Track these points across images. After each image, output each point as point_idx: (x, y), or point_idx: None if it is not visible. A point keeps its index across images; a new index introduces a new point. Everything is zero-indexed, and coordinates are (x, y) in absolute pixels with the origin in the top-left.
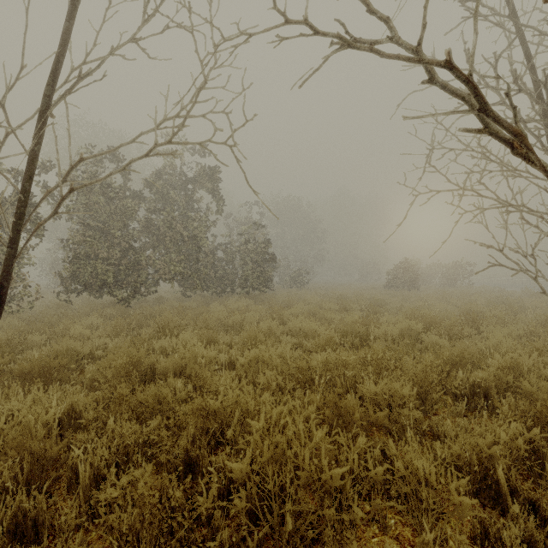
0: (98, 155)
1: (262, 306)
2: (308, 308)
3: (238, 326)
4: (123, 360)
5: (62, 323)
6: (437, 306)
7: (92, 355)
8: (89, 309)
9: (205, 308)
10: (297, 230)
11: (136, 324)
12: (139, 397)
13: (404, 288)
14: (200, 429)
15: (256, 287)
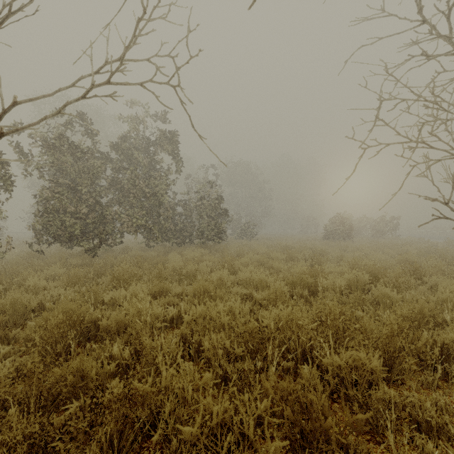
0: (34, 99)
1: (216, 255)
2: (257, 258)
3: (192, 275)
4: (58, 319)
5: (20, 274)
6: (374, 256)
7: (44, 307)
8: (57, 259)
9: (162, 258)
10: (247, 190)
11: (97, 273)
12: (56, 374)
13: (340, 239)
14: (114, 436)
15: (211, 238)
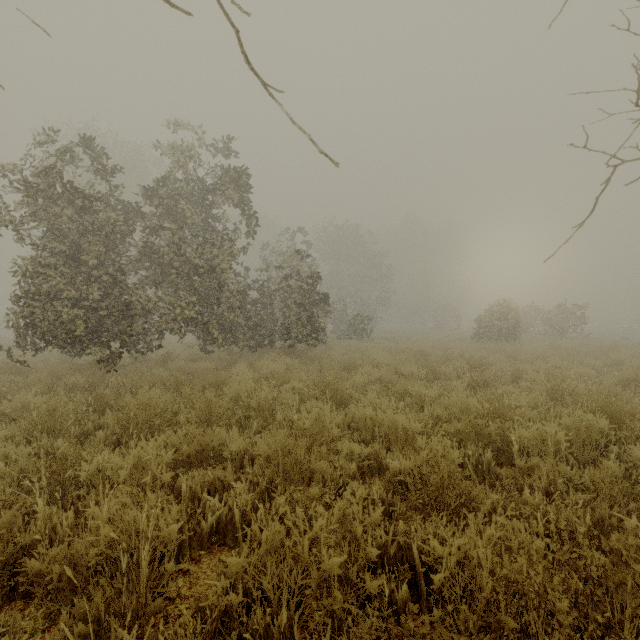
0: None
1: (310, 367)
2: (379, 374)
3: (267, 409)
4: None
5: None
6: (574, 371)
7: None
8: (46, 375)
9: (220, 375)
10: (356, 266)
11: (101, 404)
12: None
13: (500, 339)
14: None
15: (303, 339)
